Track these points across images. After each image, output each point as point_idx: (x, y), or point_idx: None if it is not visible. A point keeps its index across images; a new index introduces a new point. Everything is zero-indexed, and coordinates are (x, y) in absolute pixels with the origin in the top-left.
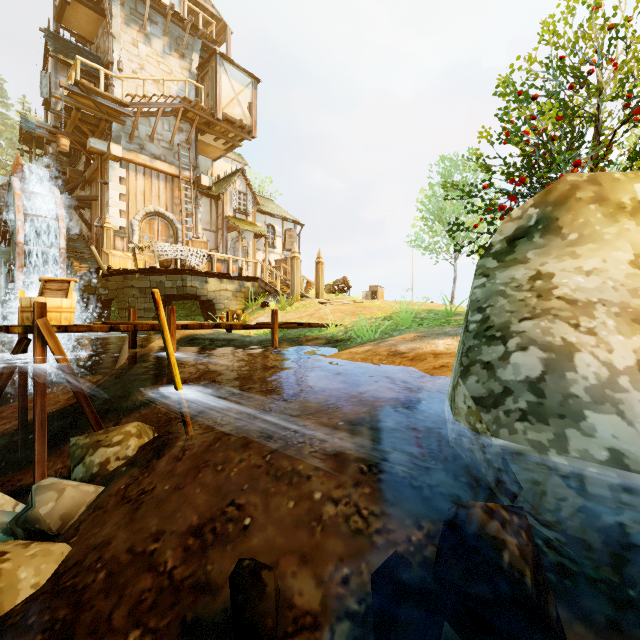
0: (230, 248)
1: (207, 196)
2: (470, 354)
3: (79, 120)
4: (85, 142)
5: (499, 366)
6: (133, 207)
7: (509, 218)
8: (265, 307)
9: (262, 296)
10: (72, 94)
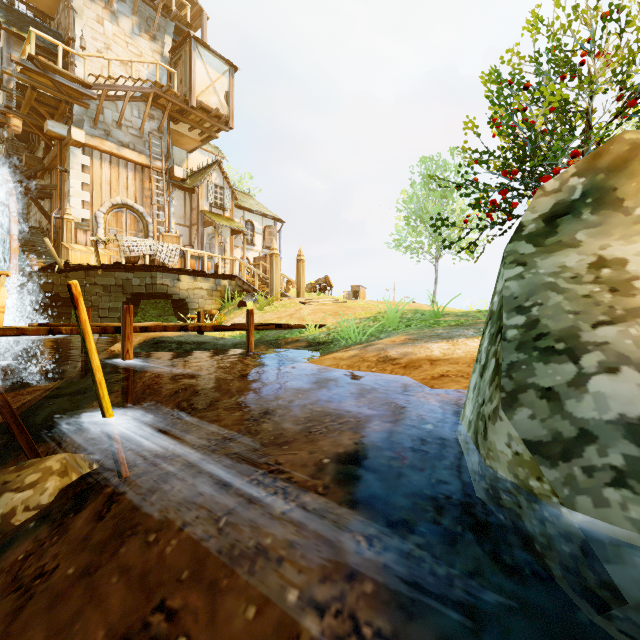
0: (206, 244)
1: (181, 189)
2: (515, 374)
3: (35, 100)
4: (43, 126)
5: (569, 395)
6: (98, 198)
7: (542, 192)
8: (242, 307)
9: (239, 295)
10: (26, 70)
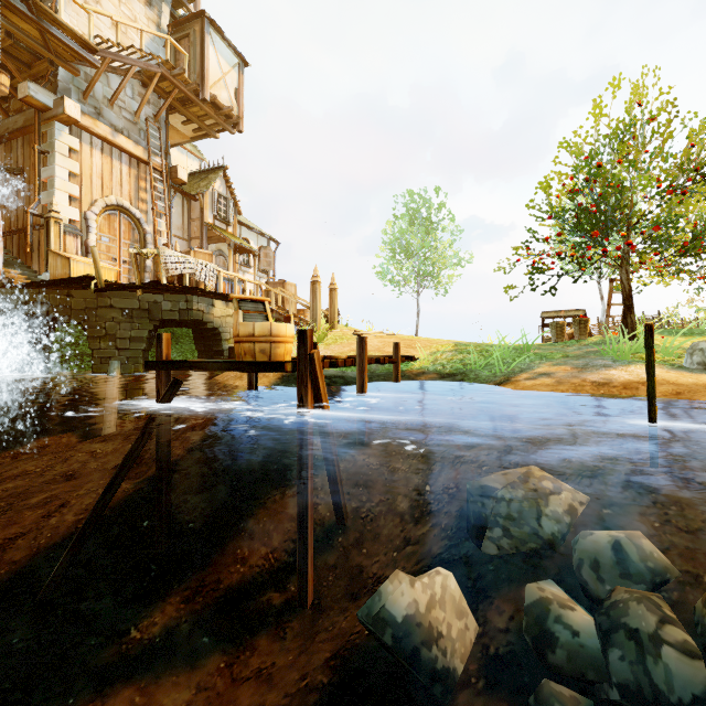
0: None
1: (183, 194)
2: None
3: None
4: None
5: None
6: (87, 194)
7: None
8: None
9: None
10: (5, 9)
